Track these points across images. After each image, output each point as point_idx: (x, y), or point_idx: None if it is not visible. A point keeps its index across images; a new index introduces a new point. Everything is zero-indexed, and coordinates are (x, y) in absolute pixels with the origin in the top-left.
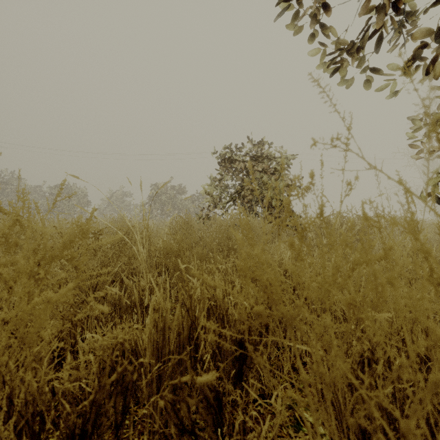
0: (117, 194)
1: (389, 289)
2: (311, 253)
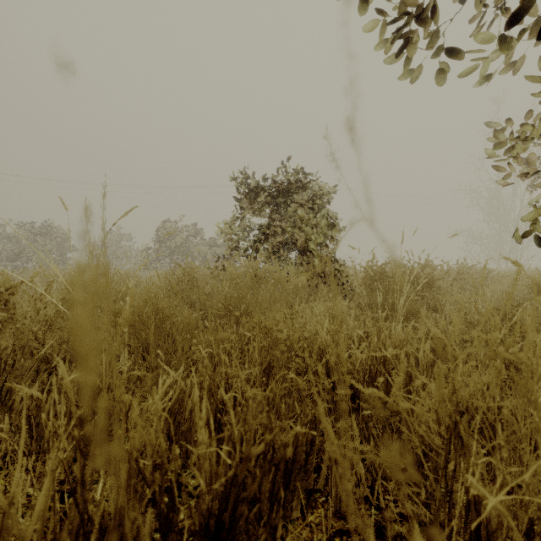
0: (113, 236)
1: (537, 419)
2: (362, 319)
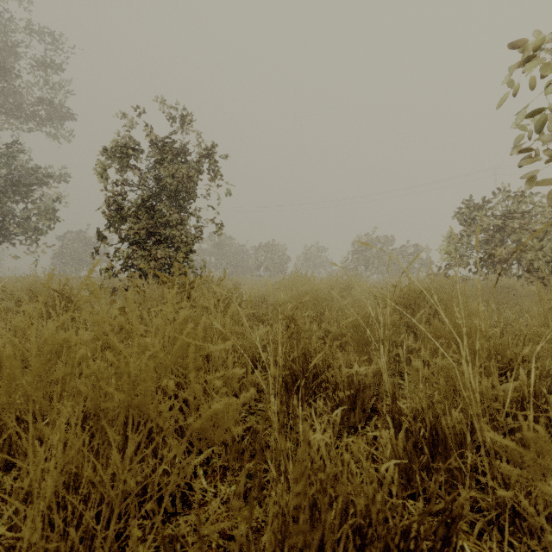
0: (313, 249)
1: None
2: None
